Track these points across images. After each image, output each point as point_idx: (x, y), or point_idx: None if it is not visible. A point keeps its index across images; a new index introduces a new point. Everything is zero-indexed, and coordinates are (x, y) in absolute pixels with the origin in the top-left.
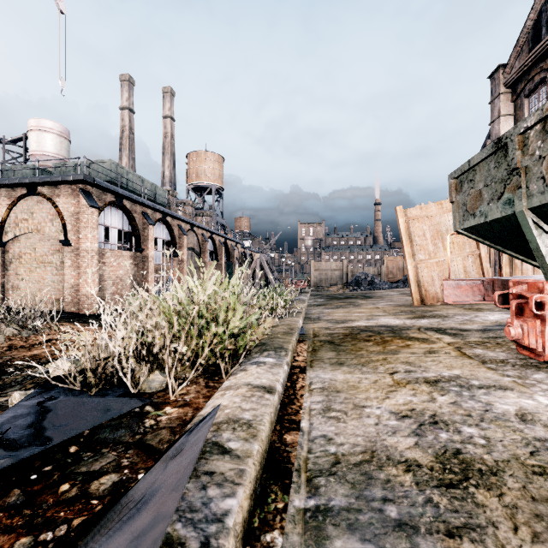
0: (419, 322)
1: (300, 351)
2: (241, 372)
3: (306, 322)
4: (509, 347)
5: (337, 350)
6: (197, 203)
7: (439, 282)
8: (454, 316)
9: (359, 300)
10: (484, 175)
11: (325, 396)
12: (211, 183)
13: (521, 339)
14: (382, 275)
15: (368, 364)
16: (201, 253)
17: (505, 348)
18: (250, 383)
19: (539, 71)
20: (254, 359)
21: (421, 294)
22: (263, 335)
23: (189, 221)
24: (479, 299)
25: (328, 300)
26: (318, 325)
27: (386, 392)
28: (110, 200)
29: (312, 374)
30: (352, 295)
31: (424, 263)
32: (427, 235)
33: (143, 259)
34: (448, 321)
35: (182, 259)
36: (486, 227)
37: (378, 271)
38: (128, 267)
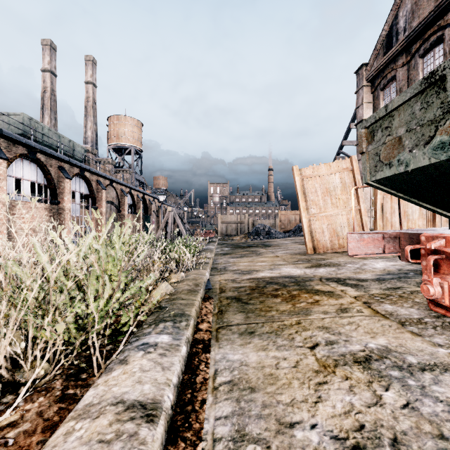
0: (318, 271)
1: (204, 314)
2: (118, 366)
3: (213, 273)
4: (414, 300)
5: (246, 311)
6: (117, 162)
7: (328, 233)
8: (345, 264)
9: (260, 248)
10: (405, 119)
11: (236, 400)
12: (130, 145)
13: (441, 298)
14: (276, 226)
15: (282, 332)
16: (120, 207)
17: (411, 303)
18: (123, 397)
19: (390, 70)
20: (144, 337)
21: (314, 244)
22: (164, 295)
23: (108, 177)
24: (380, 251)
25: (233, 248)
26: (225, 277)
27: (315, 387)
28: (21, 153)
29: (217, 354)
30: (253, 244)
31: (316, 216)
32: (318, 191)
33: (59, 211)
34: (343, 270)
35: (101, 211)
36: (405, 177)
37: (273, 223)
38: (43, 219)
